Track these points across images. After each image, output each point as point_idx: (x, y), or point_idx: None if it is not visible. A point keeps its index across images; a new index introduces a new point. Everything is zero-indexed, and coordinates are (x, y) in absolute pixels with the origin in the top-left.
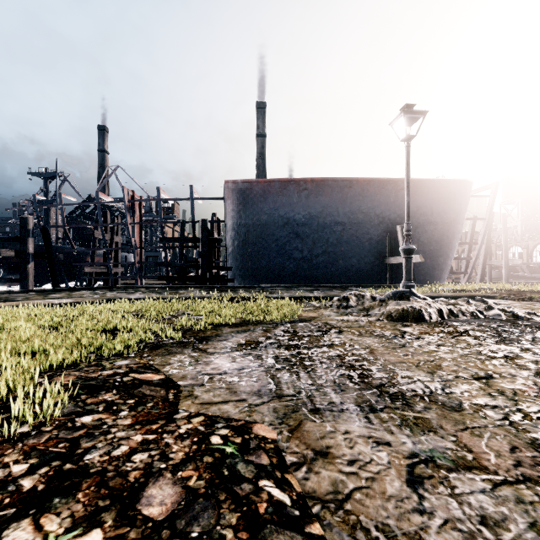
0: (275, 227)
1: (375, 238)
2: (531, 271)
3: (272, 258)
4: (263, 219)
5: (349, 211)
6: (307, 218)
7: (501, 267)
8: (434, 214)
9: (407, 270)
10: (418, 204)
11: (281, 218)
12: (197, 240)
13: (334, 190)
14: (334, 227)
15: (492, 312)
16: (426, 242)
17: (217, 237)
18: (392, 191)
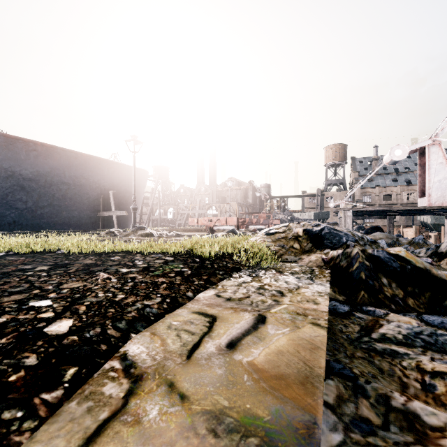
0: None
1: (93, 197)
2: (169, 222)
3: None
4: None
5: (74, 175)
6: (35, 174)
7: (156, 220)
8: (129, 187)
9: (134, 218)
10: (121, 179)
11: (5, 170)
12: None
13: (62, 157)
14: (61, 186)
15: (171, 233)
16: (125, 203)
17: None
18: (106, 168)
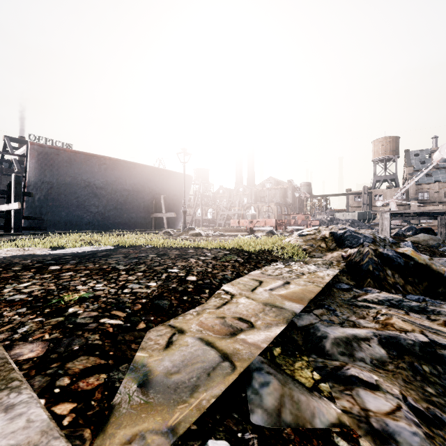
0: (78, 187)
1: (147, 201)
2: (209, 222)
3: (72, 211)
4: (68, 180)
5: (133, 183)
6: (105, 184)
7: (198, 221)
8: (177, 191)
9: (184, 220)
10: (170, 184)
11: (84, 181)
12: (5, 192)
13: (124, 168)
14: (123, 192)
15: (216, 233)
16: (173, 206)
17: (28, 191)
18: (158, 175)
